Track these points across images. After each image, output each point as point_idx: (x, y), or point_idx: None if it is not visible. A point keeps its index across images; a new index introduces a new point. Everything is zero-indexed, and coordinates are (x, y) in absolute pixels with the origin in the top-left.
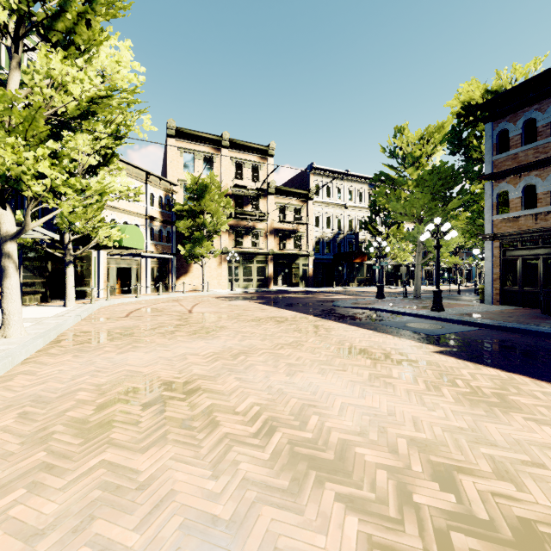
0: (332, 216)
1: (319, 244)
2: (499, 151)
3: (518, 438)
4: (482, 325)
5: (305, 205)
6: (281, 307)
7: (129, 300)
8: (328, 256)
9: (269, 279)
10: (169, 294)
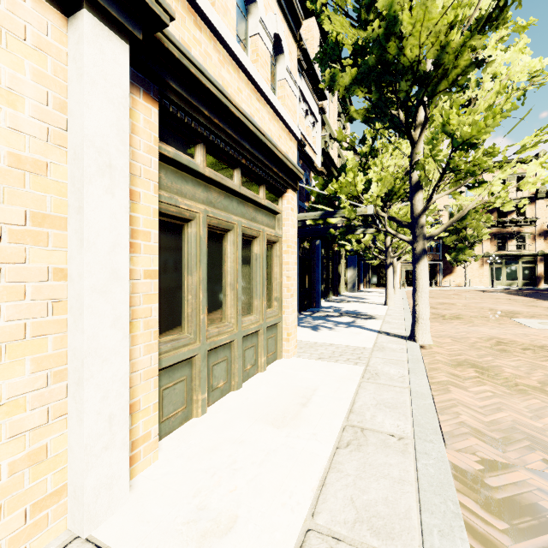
0: None
1: None
2: None
3: (546, 313)
4: None
5: None
6: (525, 296)
7: None
8: None
9: (537, 278)
10: (438, 287)
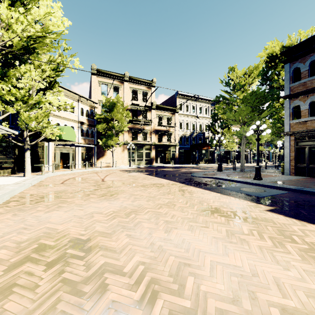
0: (189, 122)
1: (182, 138)
2: (294, 81)
3: None
4: (290, 189)
5: (173, 116)
6: (159, 177)
7: (67, 173)
8: (187, 146)
9: (152, 159)
10: (92, 168)
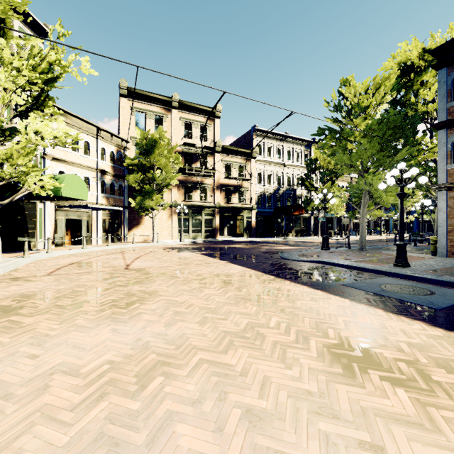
0: (273, 173)
1: (261, 198)
2: None
3: None
4: None
5: (248, 163)
6: (227, 260)
7: (73, 252)
8: (269, 209)
9: (215, 230)
10: (119, 244)
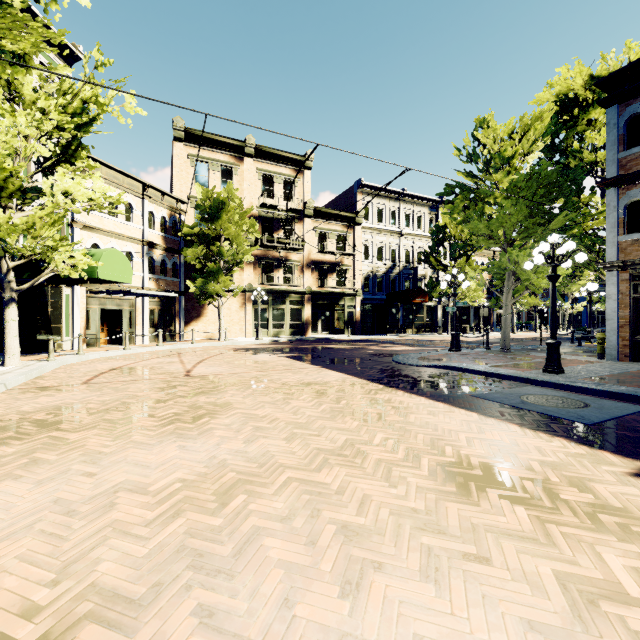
0: (385, 246)
1: (369, 280)
2: (628, 146)
3: None
4: None
5: (351, 231)
6: (321, 365)
7: (112, 354)
8: (379, 295)
9: (305, 324)
10: (173, 344)
